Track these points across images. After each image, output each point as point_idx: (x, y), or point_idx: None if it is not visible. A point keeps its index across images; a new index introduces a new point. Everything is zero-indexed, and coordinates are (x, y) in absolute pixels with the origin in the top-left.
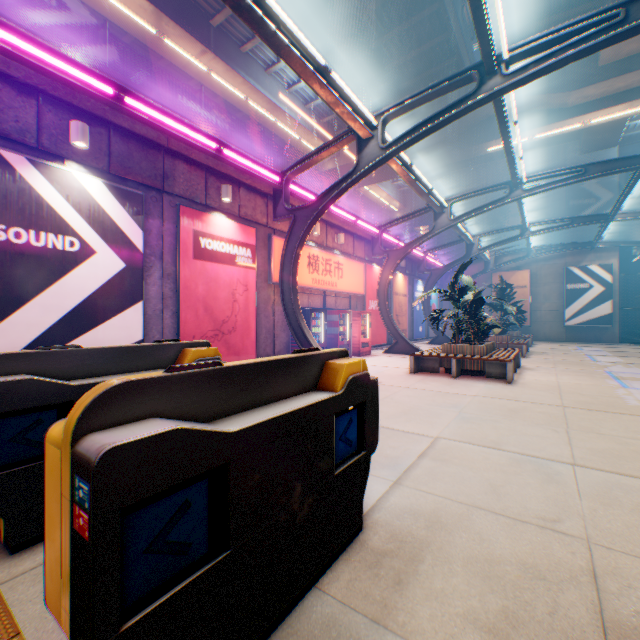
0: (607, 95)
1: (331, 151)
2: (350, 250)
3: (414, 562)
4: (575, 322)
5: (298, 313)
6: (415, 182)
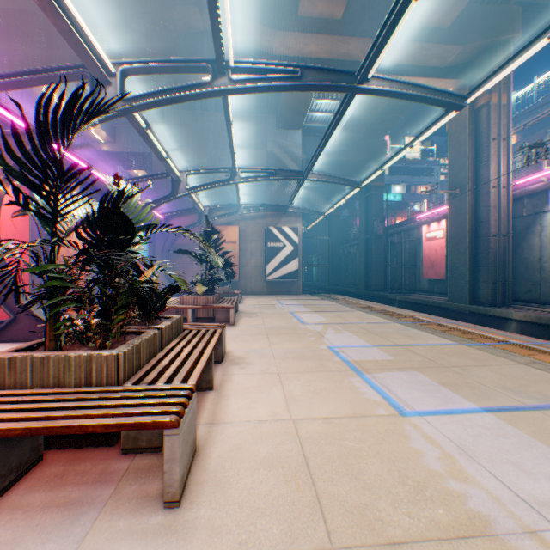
0: (304, 56)
1: None
2: None
3: None
4: (275, 277)
5: None
6: None
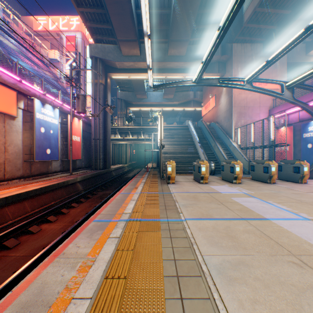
0: None
1: None
2: None
3: (258, 183)
4: None
5: None
6: None
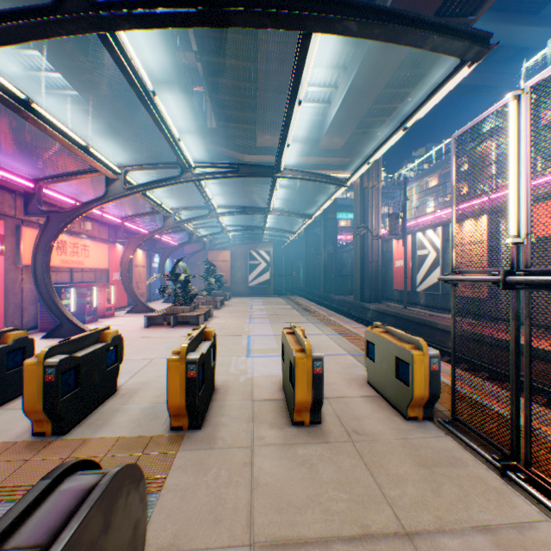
0: (263, 162)
1: (85, 177)
2: (97, 234)
3: (137, 392)
4: (254, 284)
5: (53, 292)
6: (150, 201)
